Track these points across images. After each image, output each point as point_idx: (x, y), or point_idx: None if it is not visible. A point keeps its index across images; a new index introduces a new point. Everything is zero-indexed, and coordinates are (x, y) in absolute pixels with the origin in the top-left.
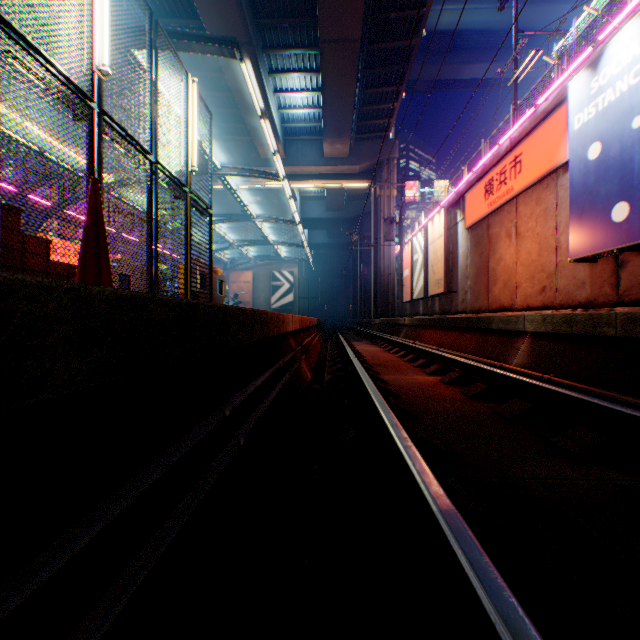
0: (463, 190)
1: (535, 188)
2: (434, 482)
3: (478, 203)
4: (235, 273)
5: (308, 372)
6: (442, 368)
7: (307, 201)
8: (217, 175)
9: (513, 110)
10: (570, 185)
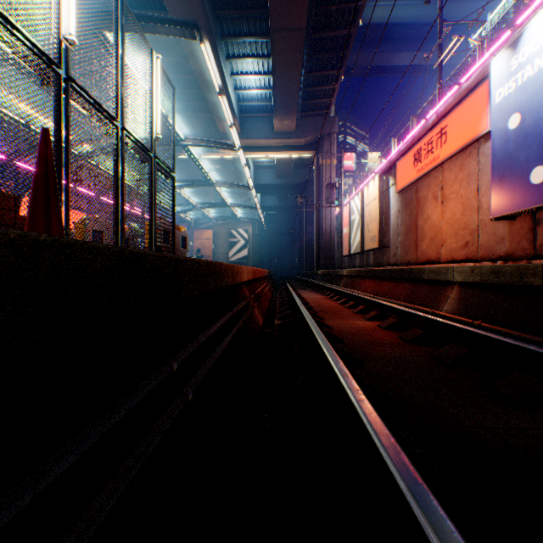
0: (394, 159)
1: (459, 156)
2: (396, 447)
3: (408, 170)
4: (198, 231)
5: (260, 318)
6: (379, 314)
7: (259, 170)
8: (181, 145)
9: (438, 89)
10: (492, 152)
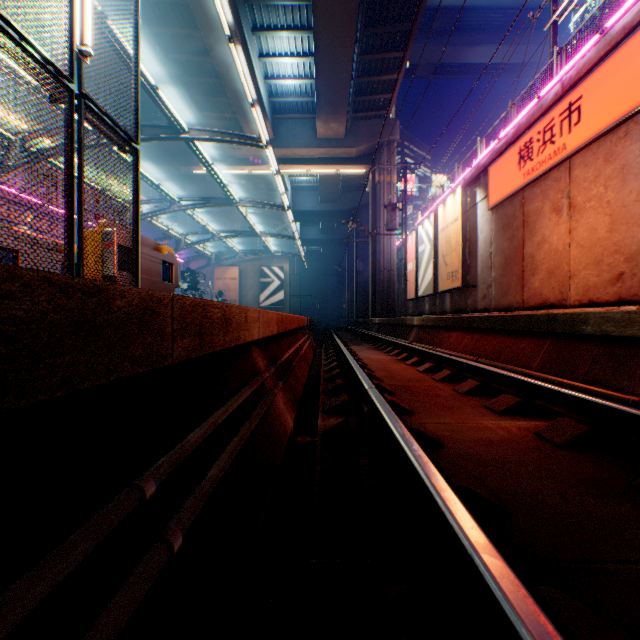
0: (486, 162)
1: (604, 140)
2: None
3: (509, 174)
4: (220, 269)
5: (288, 414)
6: (521, 402)
7: (299, 192)
8: (184, 140)
9: (556, 54)
10: None
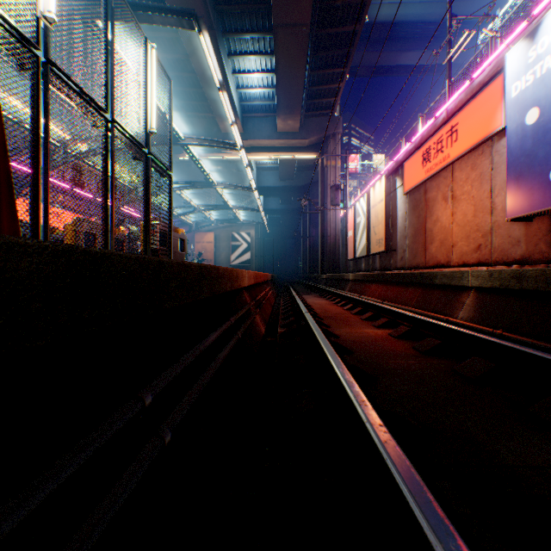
0: (402, 159)
1: (471, 155)
2: (447, 527)
3: (416, 170)
4: (199, 234)
5: (262, 325)
6: (390, 321)
7: (262, 171)
8: (181, 145)
9: (448, 86)
10: (507, 149)
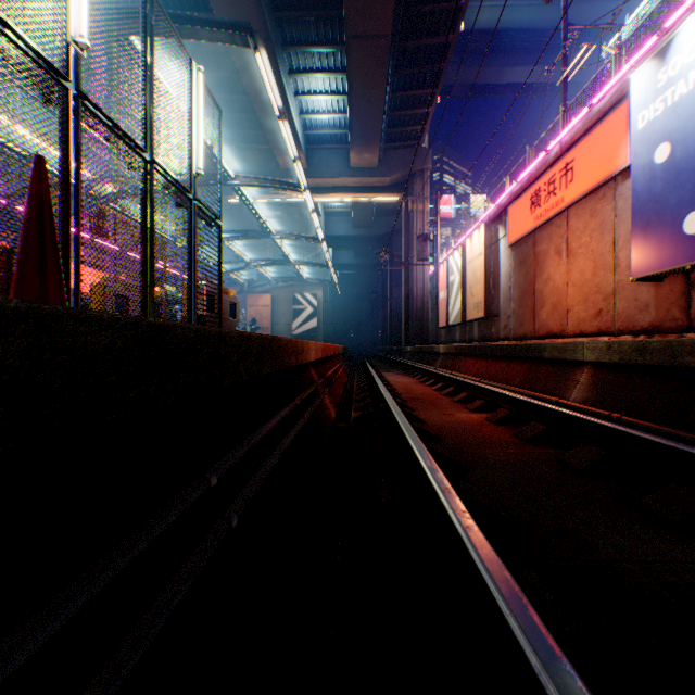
0: (506, 203)
1: (589, 198)
2: (521, 599)
3: (523, 217)
4: (253, 296)
5: (332, 409)
6: (488, 404)
7: (332, 217)
8: (231, 185)
9: (563, 112)
10: (633, 193)
